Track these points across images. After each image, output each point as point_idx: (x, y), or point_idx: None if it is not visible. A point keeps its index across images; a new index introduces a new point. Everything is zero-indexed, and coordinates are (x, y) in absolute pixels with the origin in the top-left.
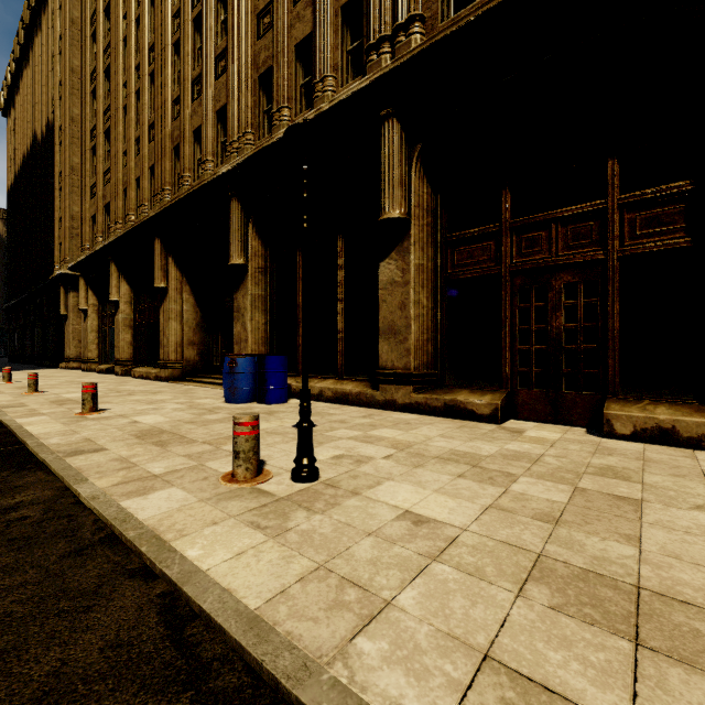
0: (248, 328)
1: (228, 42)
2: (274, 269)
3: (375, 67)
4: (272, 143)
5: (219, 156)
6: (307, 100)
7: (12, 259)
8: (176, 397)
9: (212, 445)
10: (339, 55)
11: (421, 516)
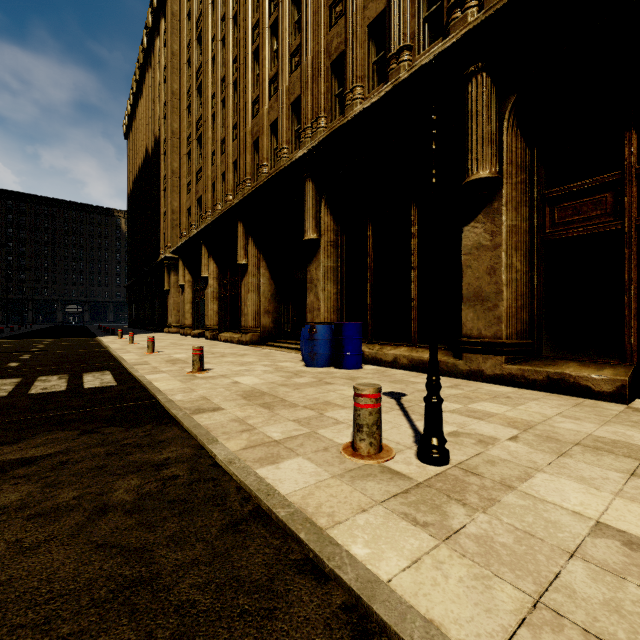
0: (320, 298)
1: (302, 38)
2: (344, 242)
3: (459, 25)
4: (347, 122)
5: (293, 144)
6: (379, 76)
7: (131, 248)
8: (260, 359)
9: (314, 411)
10: (416, 23)
11: (626, 533)
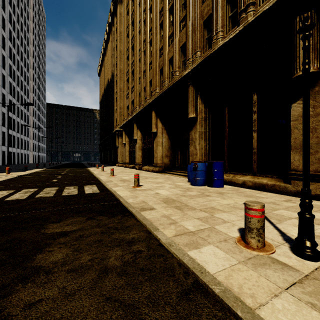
0: (197, 148)
1: (187, 11)
2: (210, 118)
3: None
4: (214, 51)
5: (181, 68)
6: (233, 23)
7: (101, 126)
8: (166, 180)
9: (207, 213)
10: None
11: None
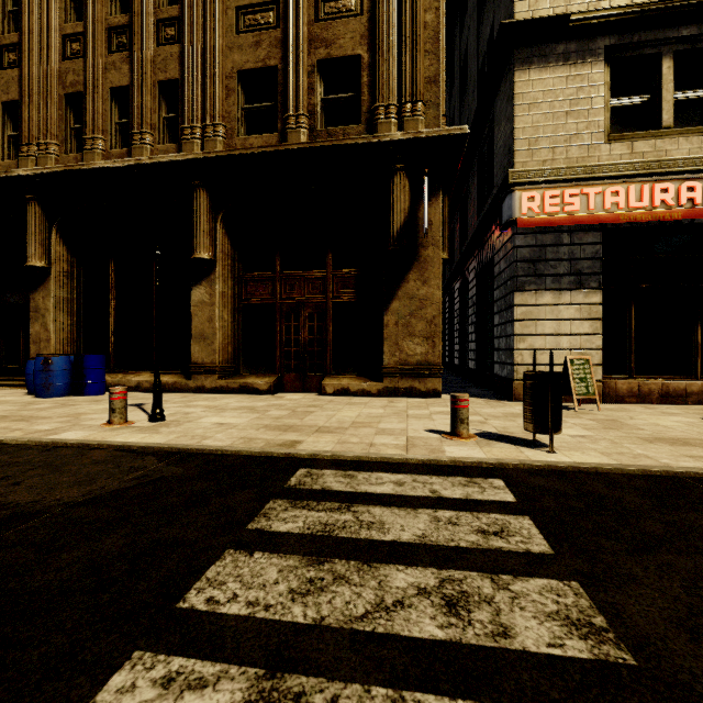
0: (51, 329)
1: (23, 42)
2: (82, 274)
3: (189, 145)
4: (88, 169)
5: (6, 149)
6: (123, 137)
7: None
8: None
9: (70, 417)
10: (157, 119)
11: (223, 423)
